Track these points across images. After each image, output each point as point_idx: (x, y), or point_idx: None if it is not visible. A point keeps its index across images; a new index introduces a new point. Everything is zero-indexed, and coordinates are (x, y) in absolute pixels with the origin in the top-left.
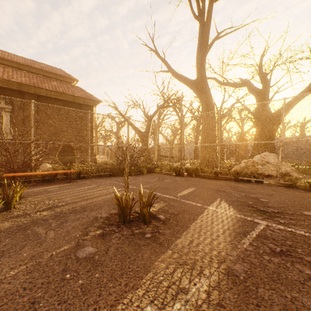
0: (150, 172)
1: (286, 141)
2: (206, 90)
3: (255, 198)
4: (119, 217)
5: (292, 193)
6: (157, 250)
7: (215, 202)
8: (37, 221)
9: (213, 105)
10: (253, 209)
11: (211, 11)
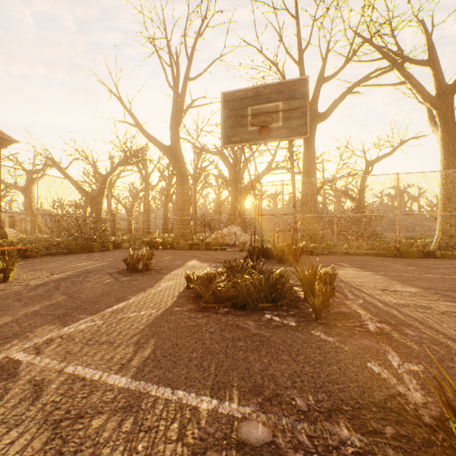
0: (117, 248)
1: (240, 217)
2: (181, 160)
3: (216, 257)
4: (130, 269)
5: (240, 254)
6: (163, 275)
7: (190, 261)
8: (62, 278)
9: (187, 176)
10: (212, 261)
11: (186, 87)
